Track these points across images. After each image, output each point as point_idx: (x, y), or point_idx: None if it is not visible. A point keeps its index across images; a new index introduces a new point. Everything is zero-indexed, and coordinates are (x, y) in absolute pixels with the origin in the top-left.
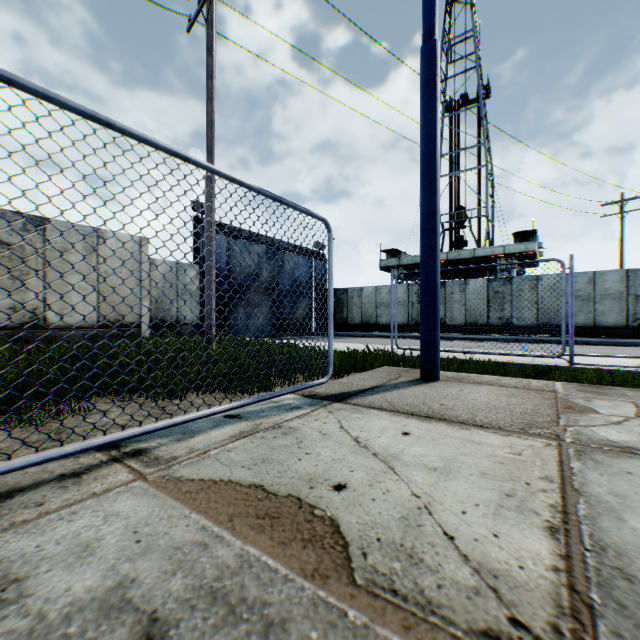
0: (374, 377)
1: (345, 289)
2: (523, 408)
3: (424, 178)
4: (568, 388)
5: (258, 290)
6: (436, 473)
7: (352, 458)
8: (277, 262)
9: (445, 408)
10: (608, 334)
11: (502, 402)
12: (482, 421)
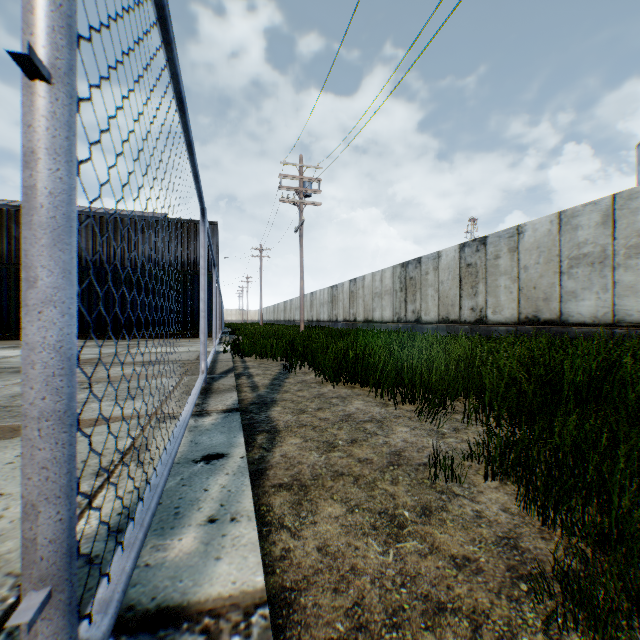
0: None
1: None
2: None
3: None
4: None
5: None
6: None
7: None
8: None
9: None
10: None
11: None
12: None
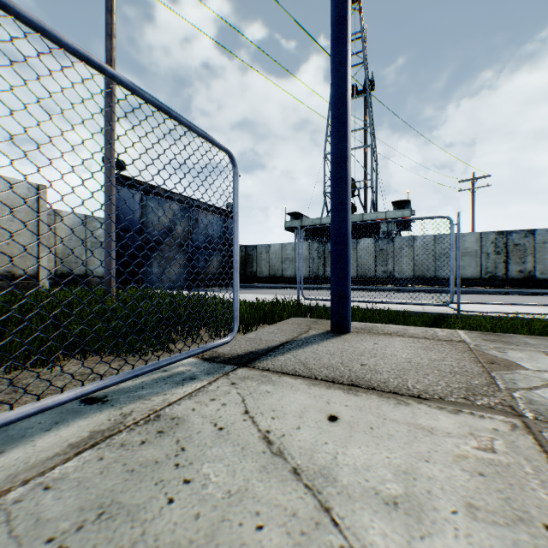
0: (284, 330)
1: (255, 246)
2: (449, 365)
3: (335, 123)
4: (474, 337)
5: (173, 245)
6: (400, 515)
7: (260, 486)
8: (191, 219)
9: (368, 370)
10: (467, 284)
11: (423, 358)
12: (416, 388)
